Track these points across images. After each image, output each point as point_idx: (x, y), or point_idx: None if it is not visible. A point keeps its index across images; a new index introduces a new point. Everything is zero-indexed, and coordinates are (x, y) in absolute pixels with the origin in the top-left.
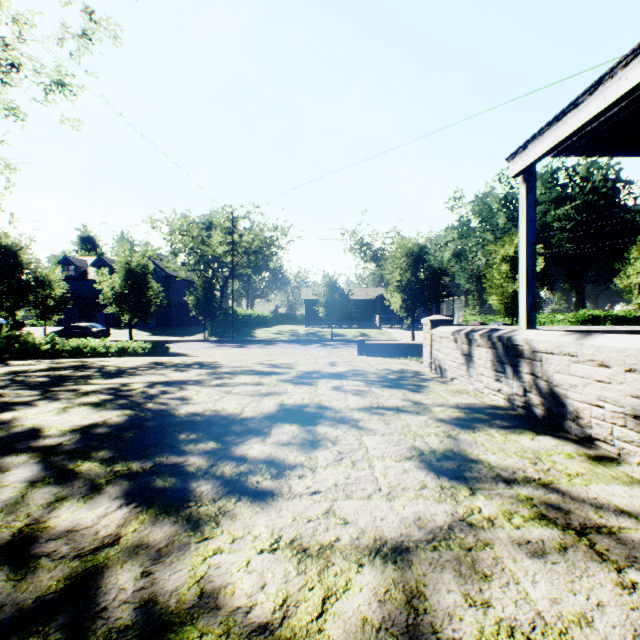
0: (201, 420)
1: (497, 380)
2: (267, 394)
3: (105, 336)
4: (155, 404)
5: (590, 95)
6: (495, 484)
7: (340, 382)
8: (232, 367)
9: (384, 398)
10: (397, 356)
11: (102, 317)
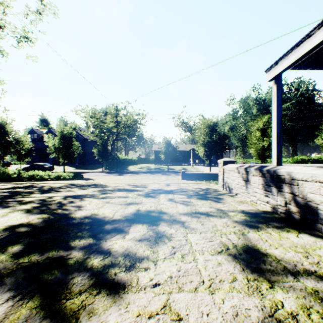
0: (87, 221)
1: (266, 196)
2: (130, 203)
3: (51, 169)
4: (63, 210)
5: (318, 29)
6: (285, 277)
7: (172, 196)
8: (113, 187)
9: (199, 206)
10: (202, 180)
11: (51, 160)
